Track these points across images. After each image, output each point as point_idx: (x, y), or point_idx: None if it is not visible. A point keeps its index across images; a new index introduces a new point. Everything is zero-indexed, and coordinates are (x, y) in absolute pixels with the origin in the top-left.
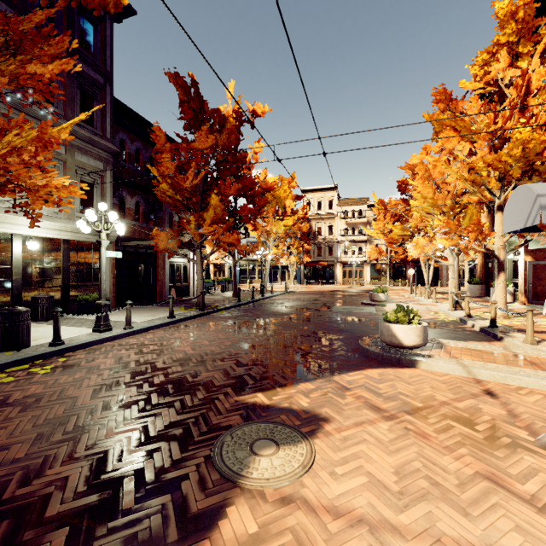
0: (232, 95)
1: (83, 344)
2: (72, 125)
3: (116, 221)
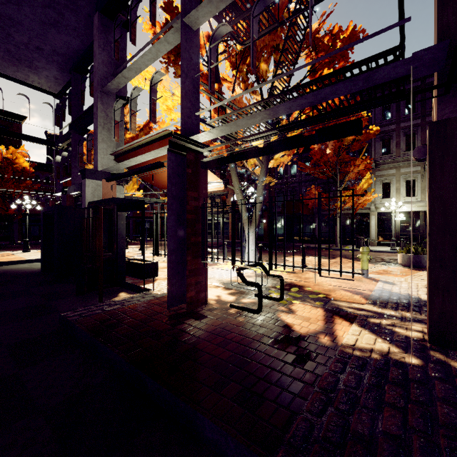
0: (358, 170)
1: (373, 250)
2: (369, 179)
3: (400, 204)
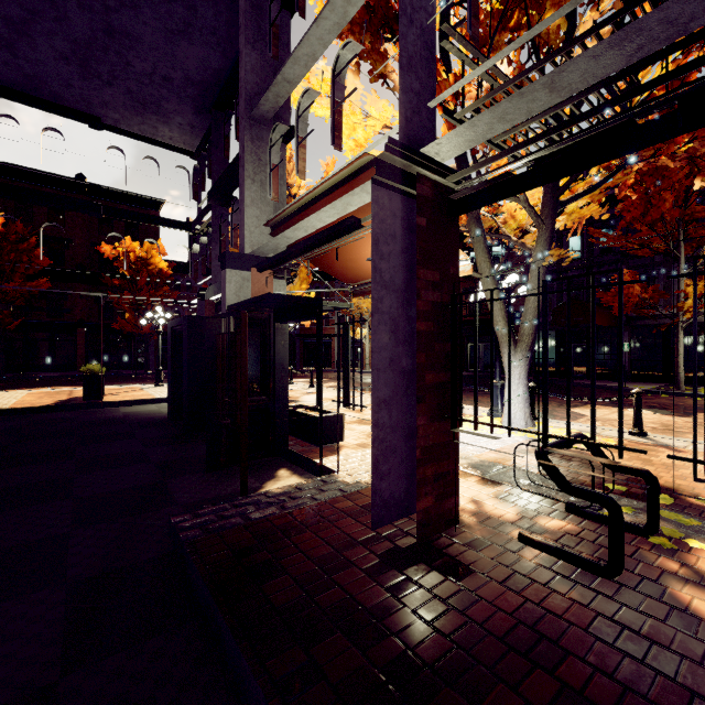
0: None
1: None
2: None
3: None
